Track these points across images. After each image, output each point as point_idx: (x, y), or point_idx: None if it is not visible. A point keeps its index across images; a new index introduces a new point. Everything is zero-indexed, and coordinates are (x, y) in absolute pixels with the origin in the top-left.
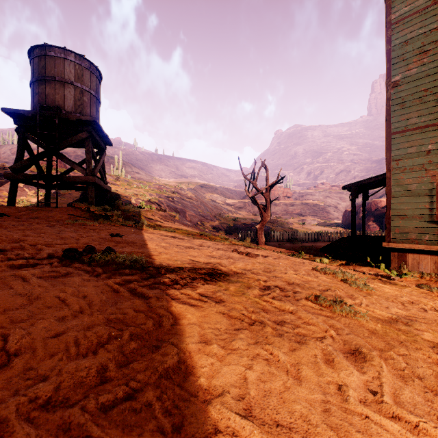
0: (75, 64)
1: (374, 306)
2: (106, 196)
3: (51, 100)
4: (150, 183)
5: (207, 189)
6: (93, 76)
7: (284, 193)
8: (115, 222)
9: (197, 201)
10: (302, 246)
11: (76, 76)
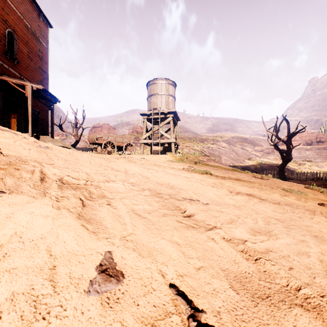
0: (166, 84)
1: (324, 197)
2: (177, 149)
3: (156, 105)
4: (196, 138)
5: (237, 139)
6: (173, 87)
7: (317, 138)
8: (185, 161)
9: (229, 149)
10: (324, 183)
11: (166, 90)
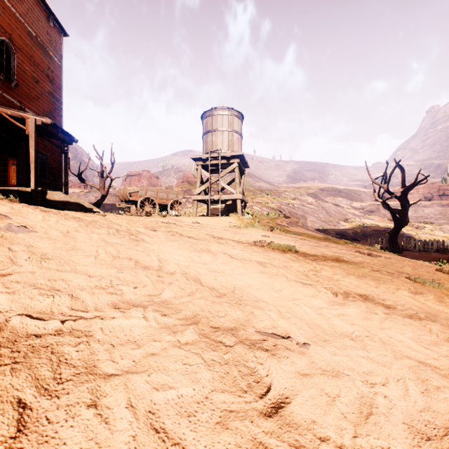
0: (229, 116)
1: None
2: (245, 207)
3: (215, 145)
4: (270, 191)
5: (328, 192)
6: (239, 120)
7: (439, 191)
8: (257, 227)
9: (318, 206)
10: None
11: (229, 125)
